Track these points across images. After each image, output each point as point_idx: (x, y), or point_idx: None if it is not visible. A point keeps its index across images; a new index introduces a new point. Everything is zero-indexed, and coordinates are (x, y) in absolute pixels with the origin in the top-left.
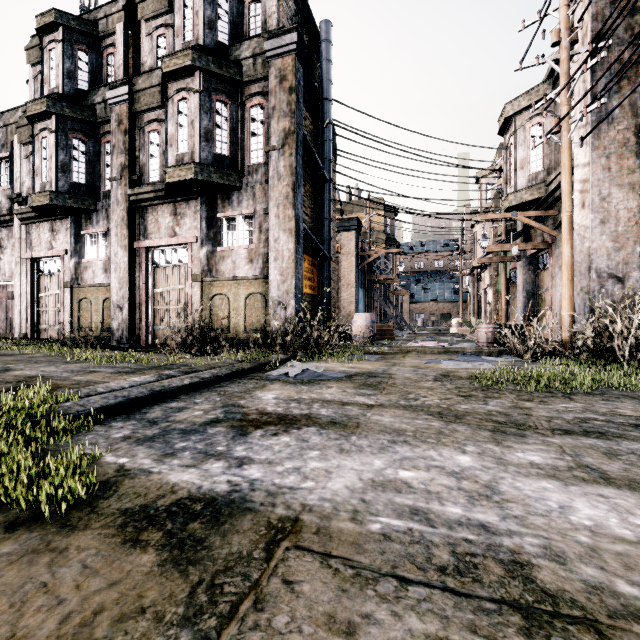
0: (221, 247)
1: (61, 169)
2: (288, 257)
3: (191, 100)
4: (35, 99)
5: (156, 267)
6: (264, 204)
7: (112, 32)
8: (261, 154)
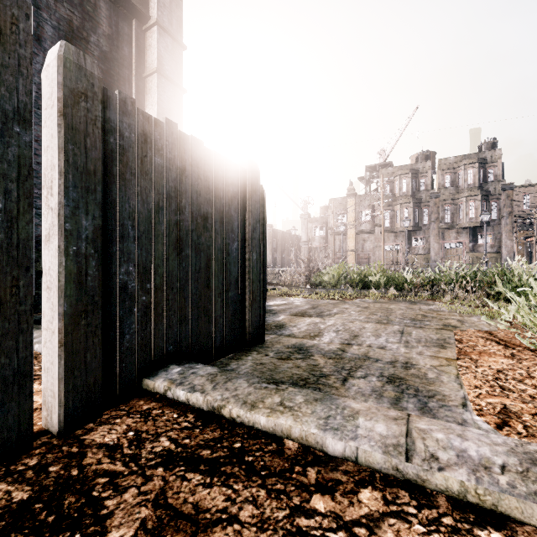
0: (478, 243)
1: (413, 219)
2: (510, 247)
3: (476, 203)
4: (406, 198)
5: (446, 249)
6: (497, 231)
7: (424, 172)
8: (495, 216)
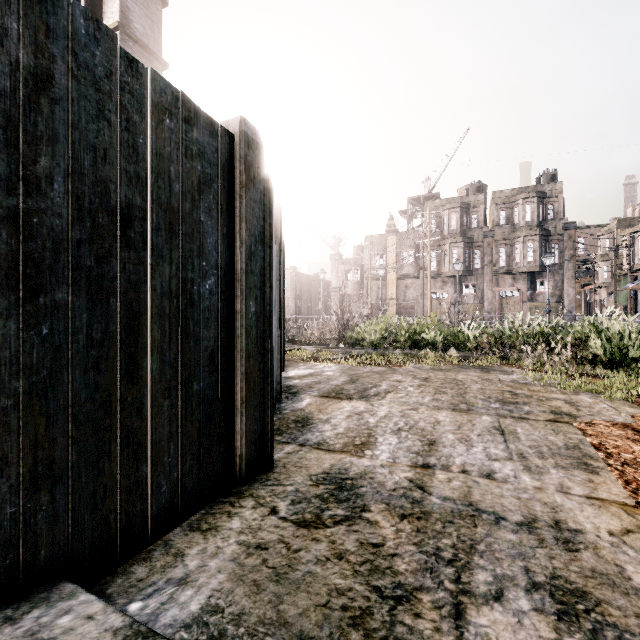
0: (537, 291)
1: (463, 261)
2: (572, 296)
3: (534, 244)
4: (456, 237)
5: (501, 297)
6: (558, 277)
7: (476, 207)
8: (556, 260)
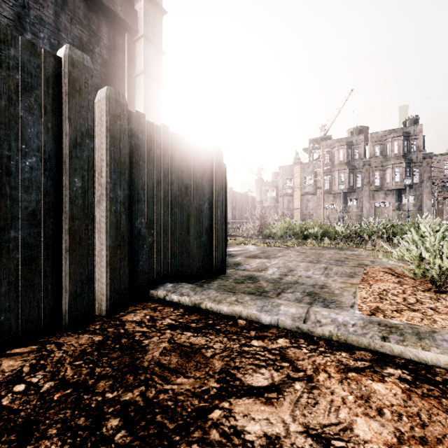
0: (403, 203)
1: (348, 182)
2: (429, 206)
3: (400, 169)
4: (343, 165)
5: (376, 207)
6: (419, 192)
7: (358, 144)
8: (417, 180)
